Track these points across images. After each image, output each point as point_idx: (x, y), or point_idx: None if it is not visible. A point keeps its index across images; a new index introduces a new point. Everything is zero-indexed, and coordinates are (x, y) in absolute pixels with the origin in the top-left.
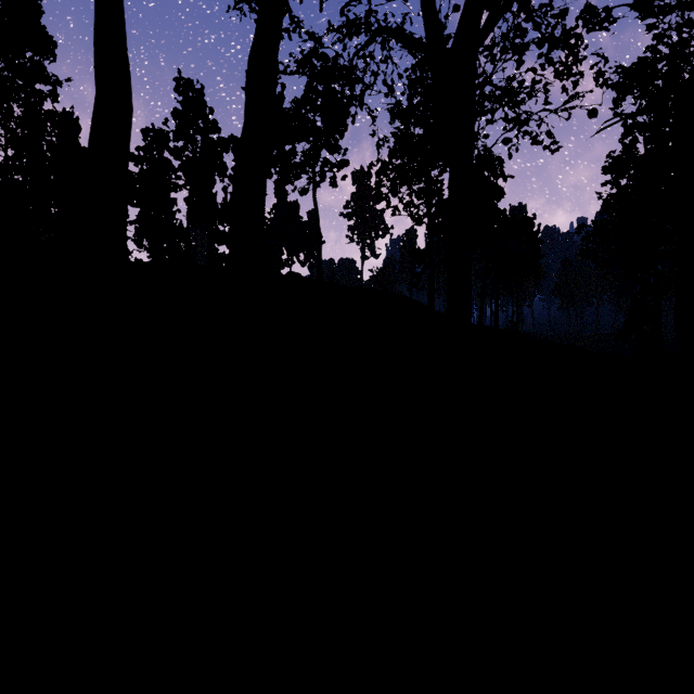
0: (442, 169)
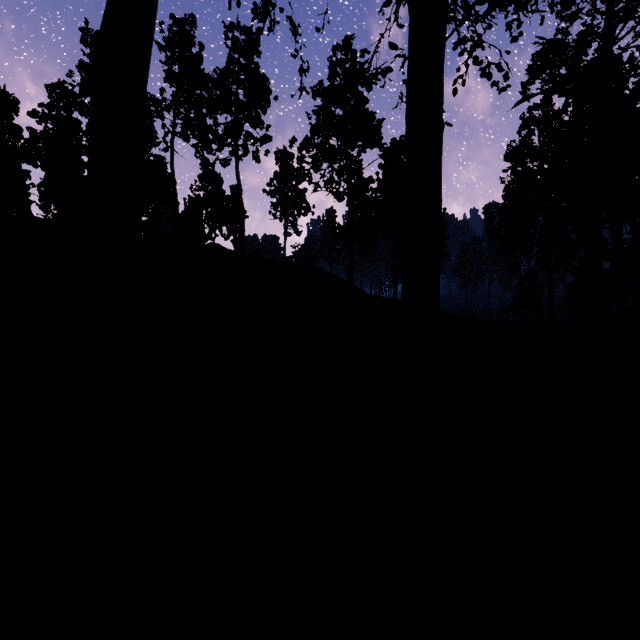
0: (362, 149)
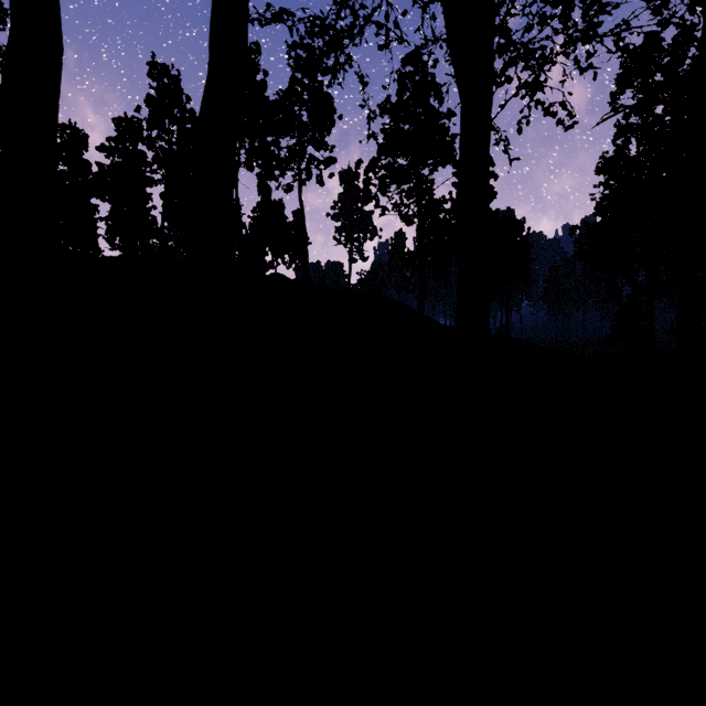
0: (433, 168)
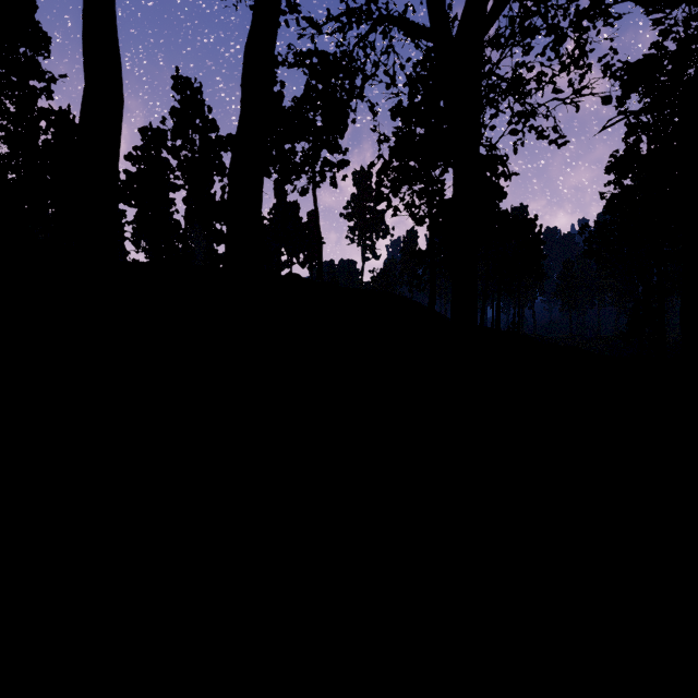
0: (444, 169)
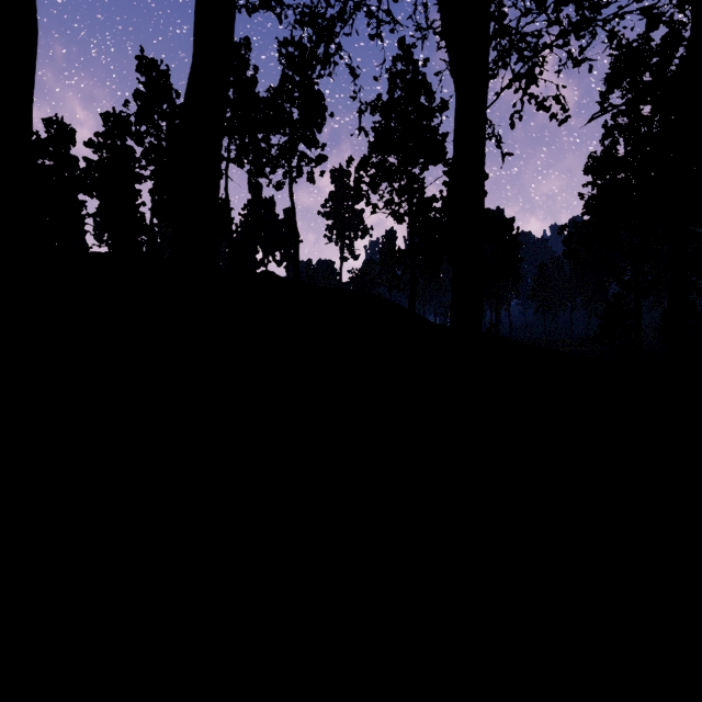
0: (424, 167)
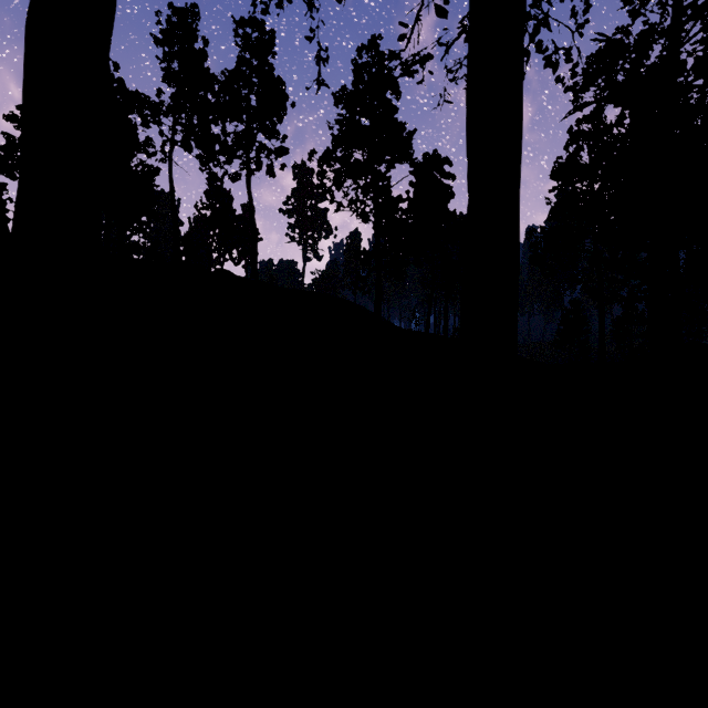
0: (390, 164)
